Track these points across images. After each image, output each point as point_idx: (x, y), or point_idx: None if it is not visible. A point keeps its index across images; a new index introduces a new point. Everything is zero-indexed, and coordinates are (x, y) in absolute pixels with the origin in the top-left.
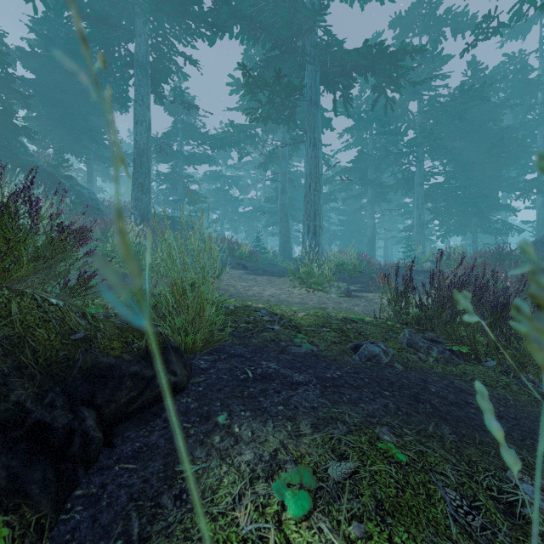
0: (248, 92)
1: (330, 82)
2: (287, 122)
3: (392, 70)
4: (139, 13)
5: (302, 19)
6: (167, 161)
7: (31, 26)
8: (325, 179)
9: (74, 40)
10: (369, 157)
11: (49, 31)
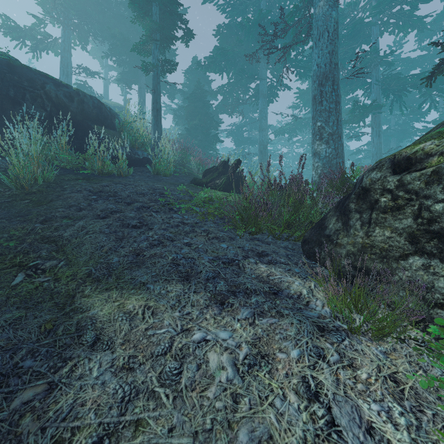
0: (351, 112)
1: (386, 92)
2: (358, 122)
3: (416, 67)
4: (266, 67)
5: (374, 60)
6: (240, 145)
7: (183, 76)
8: (357, 150)
9: (222, 85)
10: (391, 131)
11: (195, 78)
